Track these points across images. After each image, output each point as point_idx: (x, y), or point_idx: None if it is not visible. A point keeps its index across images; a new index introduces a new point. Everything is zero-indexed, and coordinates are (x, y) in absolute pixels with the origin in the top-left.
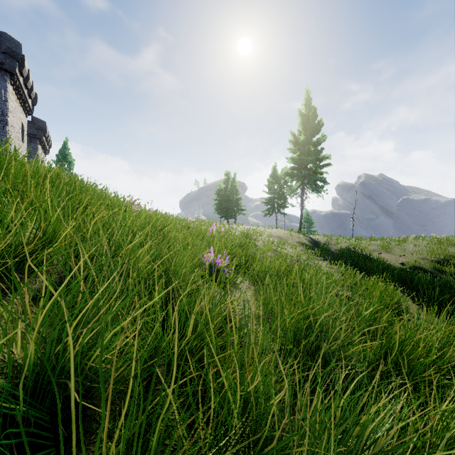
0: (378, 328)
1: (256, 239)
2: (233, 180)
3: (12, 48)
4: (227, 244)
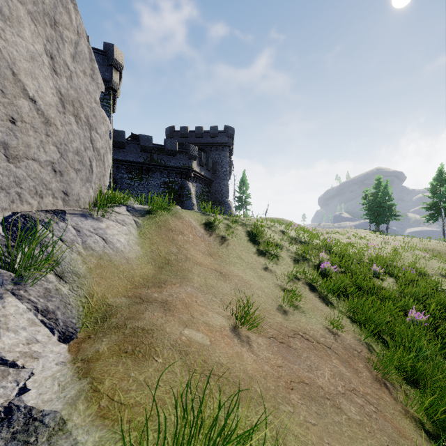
0: (443, 299)
1: (406, 254)
2: (385, 186)
3: (231, 133)
4: (381, 261)
